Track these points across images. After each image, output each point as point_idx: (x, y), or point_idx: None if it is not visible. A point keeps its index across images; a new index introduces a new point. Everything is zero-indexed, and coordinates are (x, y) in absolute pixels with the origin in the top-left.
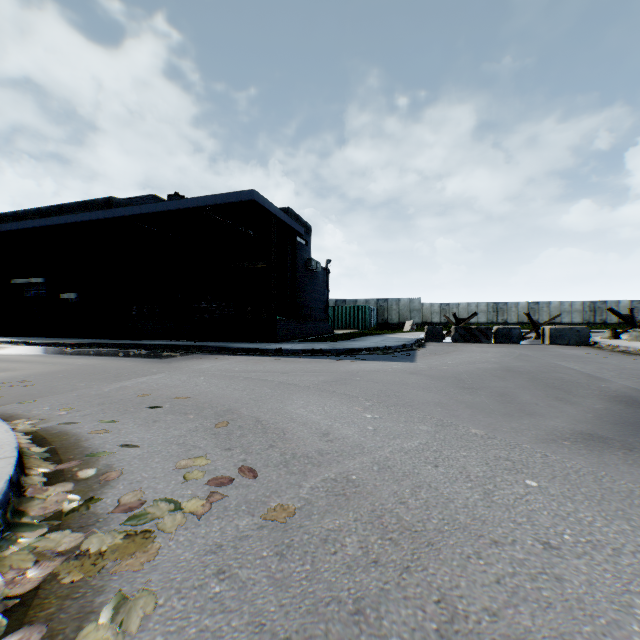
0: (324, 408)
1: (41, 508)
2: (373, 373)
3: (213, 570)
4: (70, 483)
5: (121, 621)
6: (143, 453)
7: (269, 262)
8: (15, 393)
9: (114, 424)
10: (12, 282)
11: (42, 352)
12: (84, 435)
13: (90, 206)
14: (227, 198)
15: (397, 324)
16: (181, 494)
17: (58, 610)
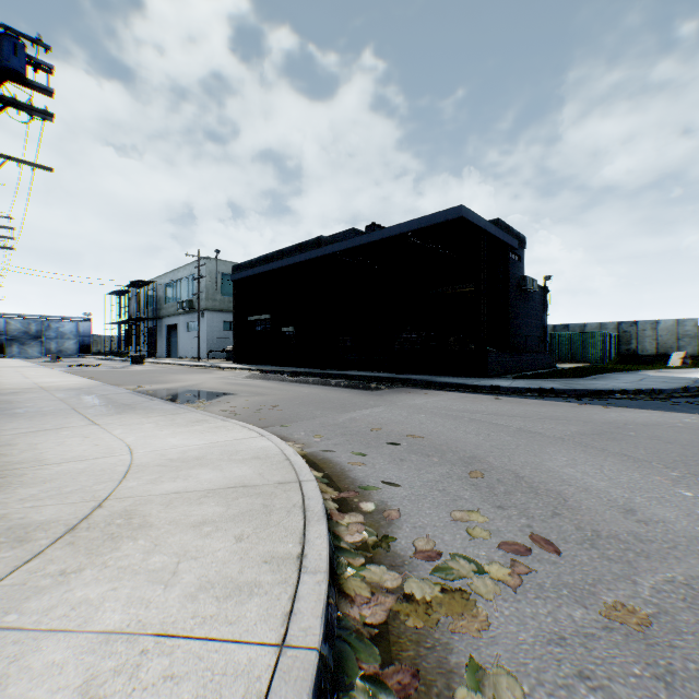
0: (602, 471)
1: (348, 535)
2: (651, 427)
3: (571, 669)
4: (359, 514)
5: (493, 697)
6: (408, 494)
7: (477, 285)
8: (272, 416)
9: (365, 457)
10: (248, 319)
11: (273, 379)
12: (345, 465)
13: (303, 247)
14: (431, 220)
15: (652, 356)
16: (475, 553)
17: (417, 655)
